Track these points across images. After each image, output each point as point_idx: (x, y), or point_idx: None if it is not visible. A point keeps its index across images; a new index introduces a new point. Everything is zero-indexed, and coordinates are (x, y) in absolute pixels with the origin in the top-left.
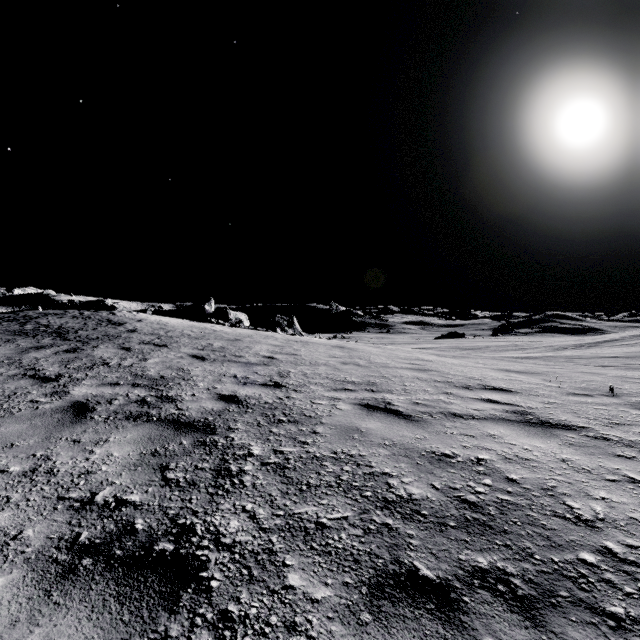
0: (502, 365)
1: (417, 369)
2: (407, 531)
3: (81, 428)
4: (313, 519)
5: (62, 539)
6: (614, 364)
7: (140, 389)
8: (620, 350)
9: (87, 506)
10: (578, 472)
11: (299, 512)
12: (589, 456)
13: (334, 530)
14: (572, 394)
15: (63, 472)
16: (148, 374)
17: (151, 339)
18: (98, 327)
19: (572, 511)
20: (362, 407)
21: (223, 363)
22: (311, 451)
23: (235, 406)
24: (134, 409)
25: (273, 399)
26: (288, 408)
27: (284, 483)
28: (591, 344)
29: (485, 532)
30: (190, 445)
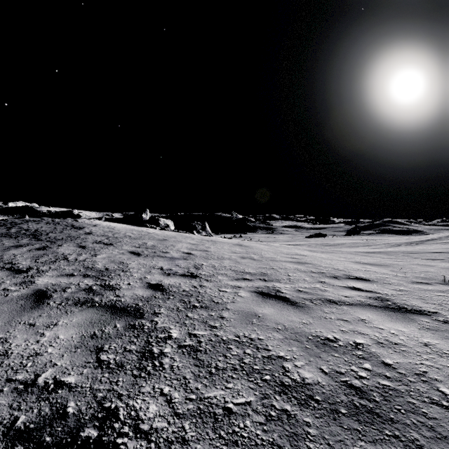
0: (358, 259)
1: (297, 262)
2: (304, 418)
3: (38, 313)
4: (221, 404)
5: (1, 424)
6: (439, 258)
7: (89, 279)
8: (440, 247)
9: (29, 388)
10: (441, 356)
11: (209, 396)
12: (446, 340)
13: (240, 416)
14: (415, 282)
15: (15, 354)
16: (96, 267)
17: (102, 239)
18: (64, 230)
19: (447, 398)
20: (258, 294)
21: (153, 258)
22: (219, 334)
23: (160, 293)
24: (82, 296)
25: (189, 287)
26: (201, 295)
27: (196, 366)
28: (418, 242)
29: (374, 421)
30: (122, 328)
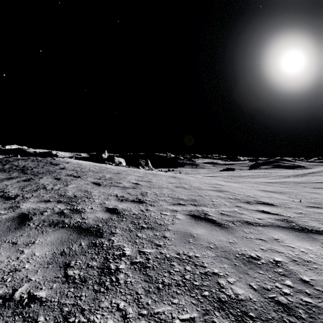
0: (262, 187)
1: (217, 190)
2: None
3: (20, 233)
4: (169, 320)
5: None
6: (322, 187)
7: (61, 204)
8: (320, 178)
9: (7, 303)
10: None
11: (158, 312)
12: None
13: None
14: (309, 207)
15: None
16: (67, 194)
17: (72, 173)
18: (44, 166)
19: None
20: (191, 217)
21: (110, 187)
22: (163, 252)
23: (116, 216)
24: (55, 218)
25: (138, 211)
26: (147, 218)
27: (146, 281)
28: (302, 174)
29: None
30: (86, 246)
